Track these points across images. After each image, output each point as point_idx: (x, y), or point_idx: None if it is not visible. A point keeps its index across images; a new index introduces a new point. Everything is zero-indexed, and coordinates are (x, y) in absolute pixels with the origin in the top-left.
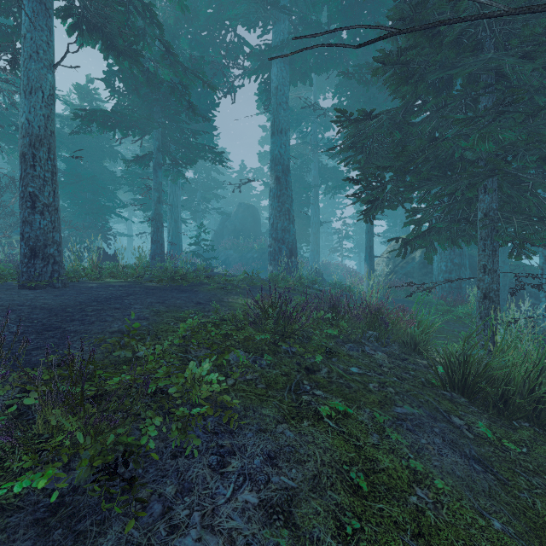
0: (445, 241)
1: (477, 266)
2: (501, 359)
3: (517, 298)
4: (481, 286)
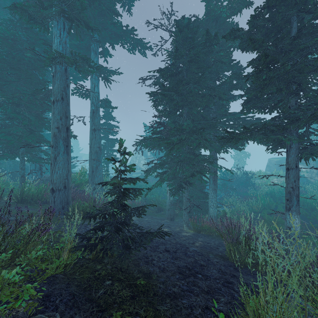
0: (4, 158)
1: (20, 168)
2: (30, 191)
3: (14, 175)
4: (21, 173)
